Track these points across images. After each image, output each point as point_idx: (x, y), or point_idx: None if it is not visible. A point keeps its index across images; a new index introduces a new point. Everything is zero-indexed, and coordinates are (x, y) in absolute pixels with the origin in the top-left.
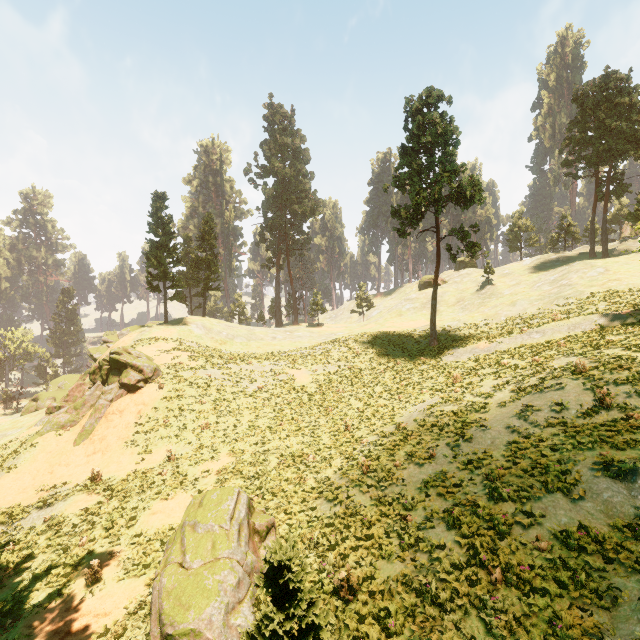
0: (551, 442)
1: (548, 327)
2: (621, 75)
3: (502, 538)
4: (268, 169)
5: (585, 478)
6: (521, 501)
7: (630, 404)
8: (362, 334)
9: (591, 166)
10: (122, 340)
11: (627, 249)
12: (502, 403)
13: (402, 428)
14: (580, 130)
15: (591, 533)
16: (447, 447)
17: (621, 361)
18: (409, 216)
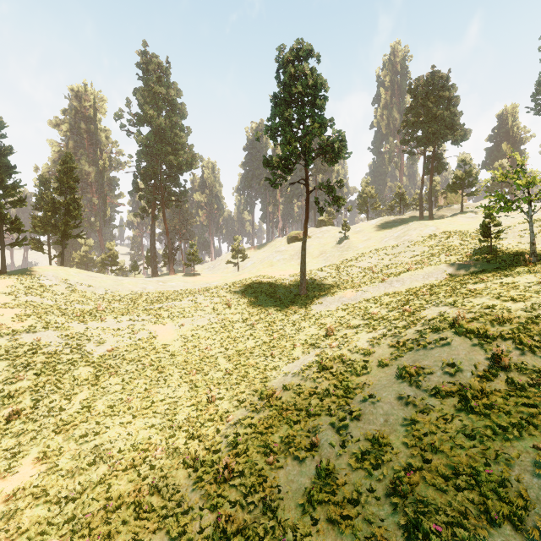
0: (460, 422)
1: (406, 276)
2: (443, 74)
3: None
4: (141, 117)
5: (534, 493)
6: None
7: (529, 364)
8: (235, 284)
9: (422, 145)
10: None
11: (444, 214)
12: (384, 362)
13: (276, 398)
14: (414, 115)
15: None
16: (332, 429)
17: (497, 311)
18: (281, 165)
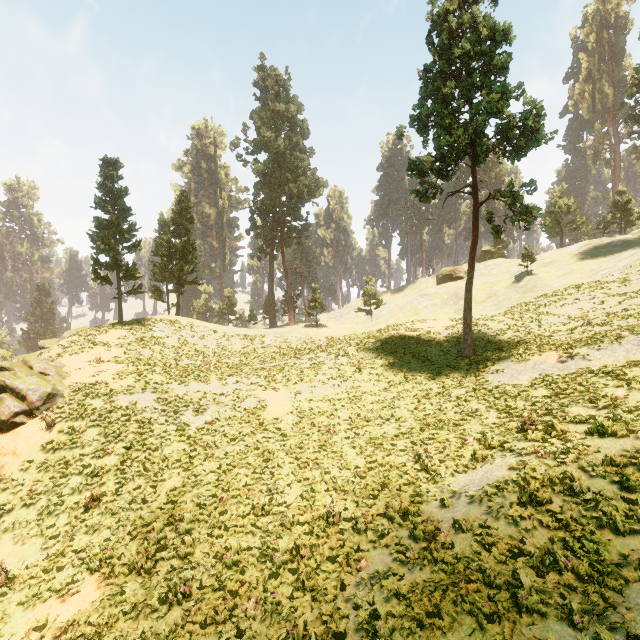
0: None
1: None
2: None
3: None
4: (258, 142)
5: None
6: None
7: None
8: (368, 338)
9: None
10: (54, 346)
11: None
12: None
13: (442, 544)
14: None
15: None
16: None
17: None
18: (435, 167)
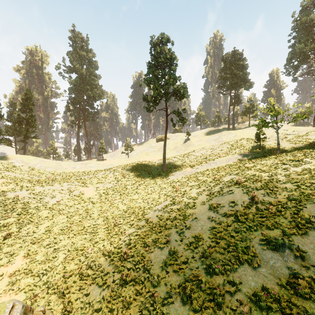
0: (233, 226)
1: (218, 160)
2: (239, 52)
3: (219, 307)
4: (72, 68)
5: (258, 251)
6: (226, 273)
7: (266, 200)
8: (127, 165)
9: (229, 89)
10: None
11: (241, 127)
12: (203, 202)
13: (149, 222)
14: (224, 73)
15: (272, 294)
16: (177, 234)
17: (256, 177)
18: (152, 100)
